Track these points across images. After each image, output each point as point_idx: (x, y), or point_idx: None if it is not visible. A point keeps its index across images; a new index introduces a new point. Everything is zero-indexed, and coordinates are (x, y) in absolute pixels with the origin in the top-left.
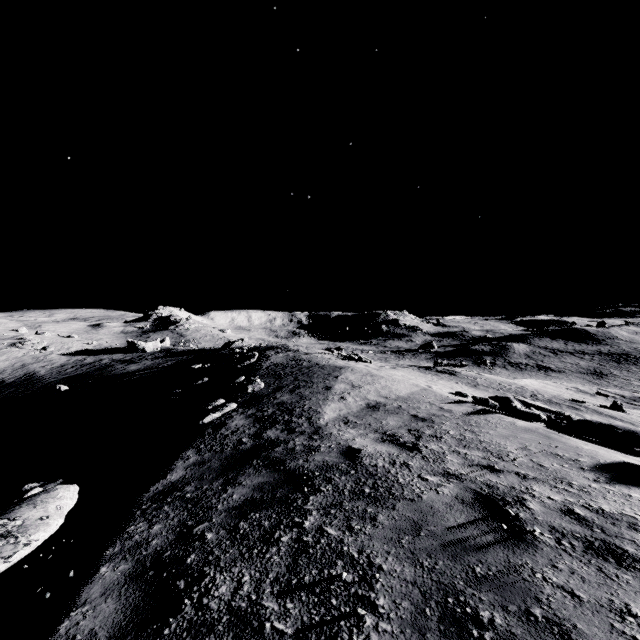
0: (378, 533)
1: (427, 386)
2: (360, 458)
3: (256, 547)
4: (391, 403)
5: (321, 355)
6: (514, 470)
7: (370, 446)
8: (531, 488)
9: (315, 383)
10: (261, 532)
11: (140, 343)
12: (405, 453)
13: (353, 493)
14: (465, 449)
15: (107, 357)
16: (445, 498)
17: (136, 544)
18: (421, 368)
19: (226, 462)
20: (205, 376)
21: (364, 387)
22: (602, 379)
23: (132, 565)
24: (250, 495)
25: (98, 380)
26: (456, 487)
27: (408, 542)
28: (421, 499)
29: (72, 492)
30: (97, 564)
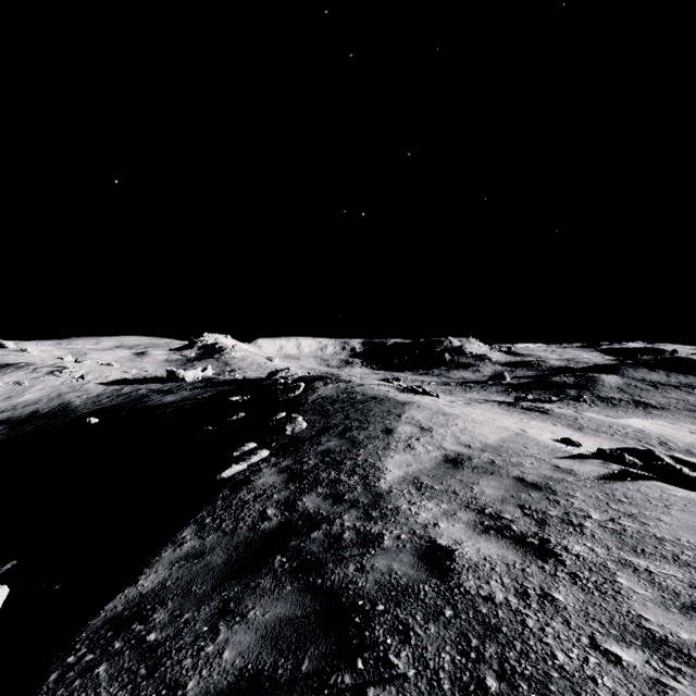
0: None
1: (520, 430)
2: (456, 573)
3: None
4: (478, 455)
5: (378, 387)
6: None
7: (467, 542)
8: None
9: (372, 423)
10: None
11: (179, 372)
12: (535, 564)
13: (461, 689)
14: (640, 557)
15: (145, 387)
16: None
17: None
18: (502, 404)
19: (235, 556)
20: (242, 410)
21: (437, 430)
22: None
23: None
24: (254, 656)
25: (131, 412)
26: None
27: None
28: None
29: None
30: None
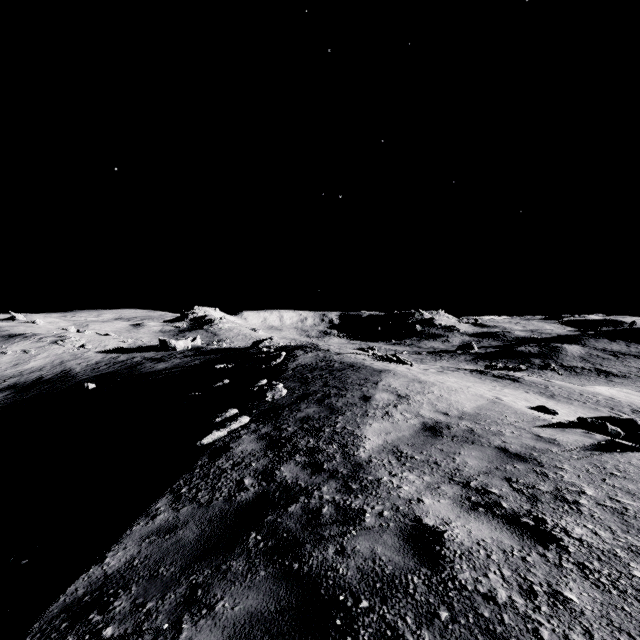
0: None
1: (495, 397)
2: (448, 562)
3: None
4: (456, 423)
5: (354, 355)
6: None
7: (456, 522)
8: None
9: (349, 391)
10: None
11: (171, 341)
12: (535, 551)
13: None
14: None
15: (139, 355)
16: None
17: None
18: (474, 372)
19: (208, 531)
20: (227, 377)
21: (413, 398)
22: None
23: None
24: None
25: (125, 378)
26: None
27: None
28: None
29: None
30: None
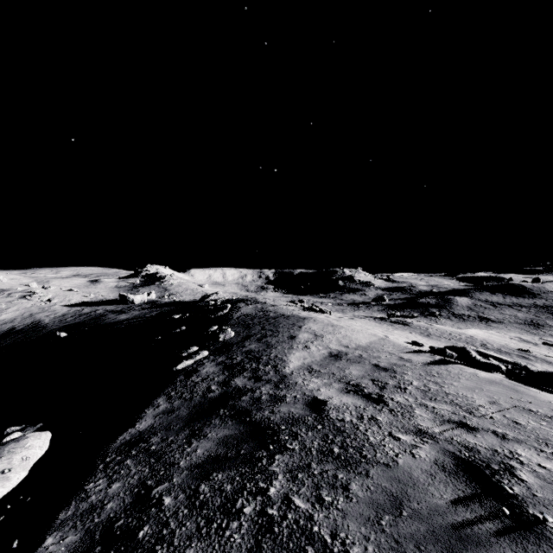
0: (352, 509)
1: (384, 336)
2: (326, 411)
3: (215, 520)
4: (352, 352)
5: (286, 307)
6: (490, 428)
7: (335, 397)
8: (515, 452)
9: (281, 332)
10: (222, 499)
11: (129, 296)
12: (371, 406)
13: (321, 453)
14: (432, 402)
15: (101, 308)
16: (423, 464)
17: (90, 507)
18: (376, 319)
19: (194, 411)
20: (183, 325)
21: (326, 336)
22: (539, 329)
23: (80, 537)
24: (214, 450)
25: (92, 328)
26: (432, 449)
27: (389, 524)
28: (397, 464)
29: (42, 440)
30: (45, 532)
